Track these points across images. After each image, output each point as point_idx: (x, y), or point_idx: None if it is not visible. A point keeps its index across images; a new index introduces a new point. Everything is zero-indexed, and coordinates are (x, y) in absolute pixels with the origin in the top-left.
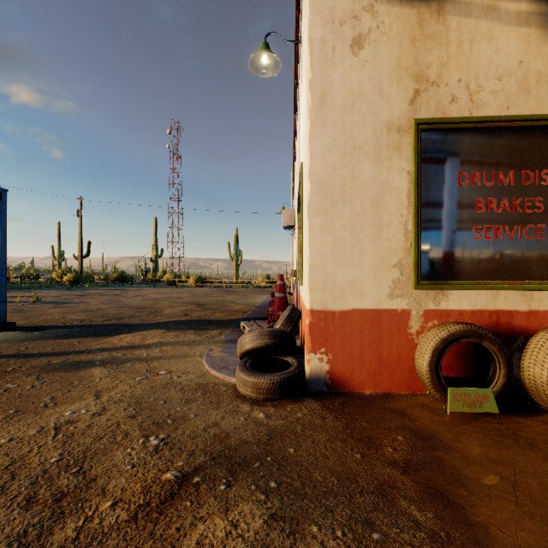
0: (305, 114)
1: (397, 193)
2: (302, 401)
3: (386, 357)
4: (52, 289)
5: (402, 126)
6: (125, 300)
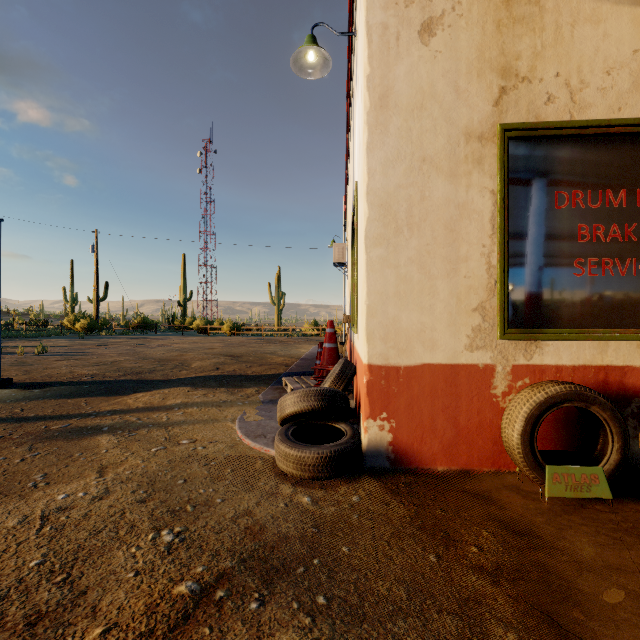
0: (361, 120)
1: (478, 217)
2: (358, 480)
3: (464, 425)
4: (62, 338)
5: (484, 133)
6: (146, 350)
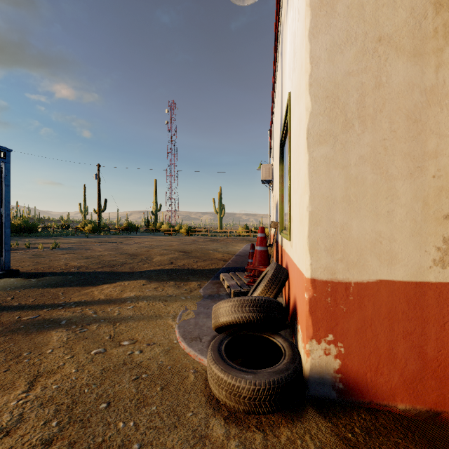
0: (299, 14)
1: None
2: (302, 416)
3: (433, 356)
4: (75, 237)
5: None
6: (125, 247)
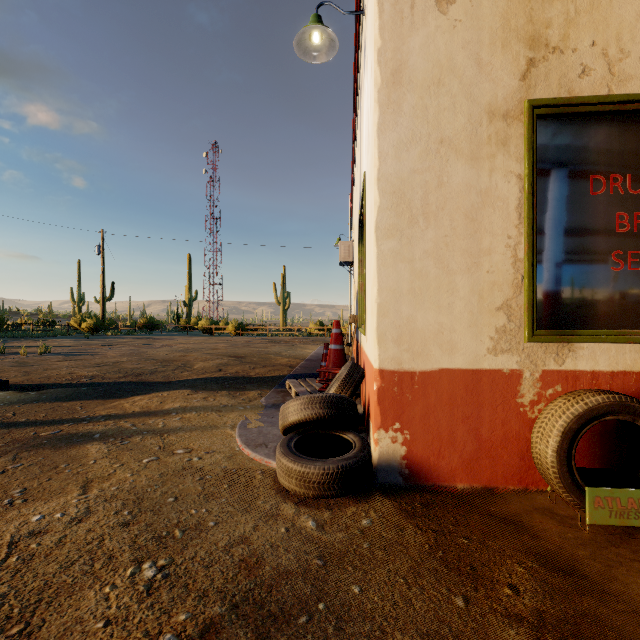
0: (371, 101)
1: (503, 205)
2: (368, 498)
3: (487, 437)
4: (68, 338)
5: (509, 111)
6: (150, 351)
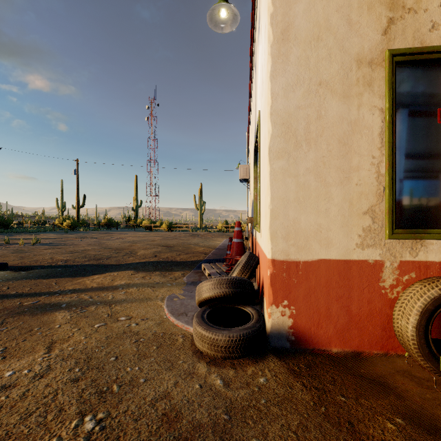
0: (265, 55)
1: (368, 132)
2: (264, 359)
3: (356, 312)
4: (53, 233)
5: (373, 59)
6: (108, 242)
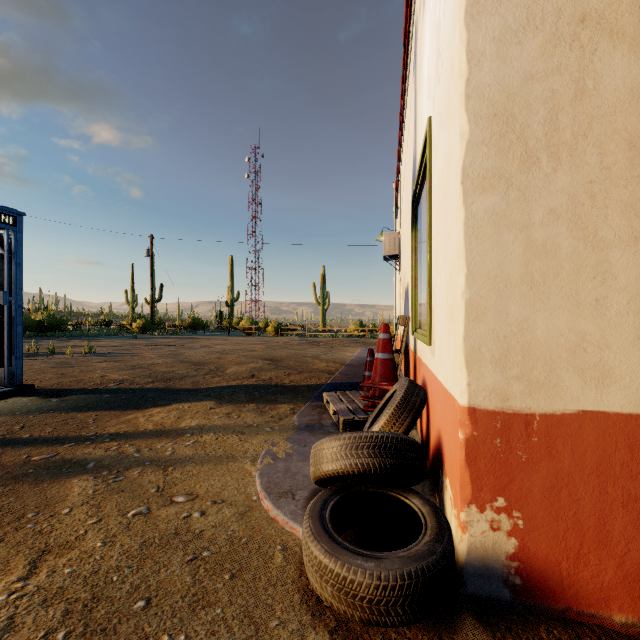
0: None
1: None
2: (455, 631)
3: None
4: (118, 338)
5: None
6: (187, 352)
